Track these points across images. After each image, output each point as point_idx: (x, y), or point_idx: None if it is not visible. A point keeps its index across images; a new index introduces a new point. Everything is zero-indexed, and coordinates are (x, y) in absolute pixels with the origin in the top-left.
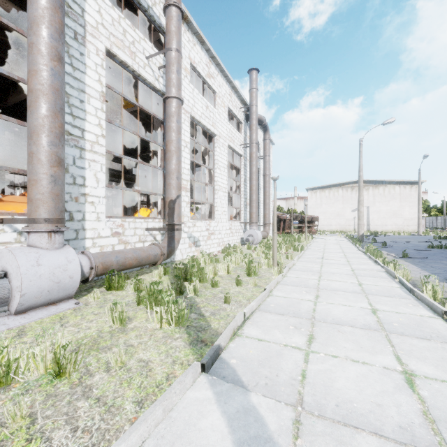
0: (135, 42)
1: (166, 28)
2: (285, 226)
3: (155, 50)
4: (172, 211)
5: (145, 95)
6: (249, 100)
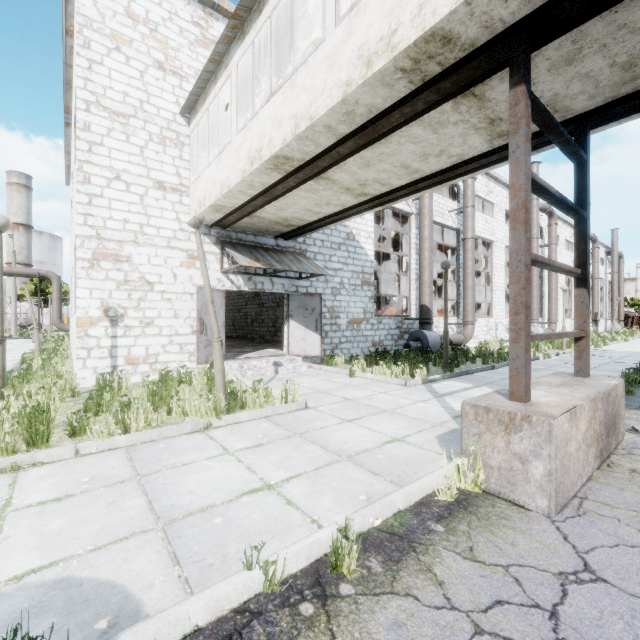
0: None
1: (593, 255)
2: (633, 323)
3: None
4: (596, 316)
5: None
6: (611, 246)
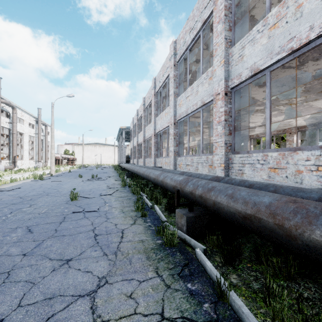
0: (4, 120)
1: (13, 117)
2: (59, 162)
3: (7, 119)
4: (15, 159)
5: (2, 128)
6: (38, 118)
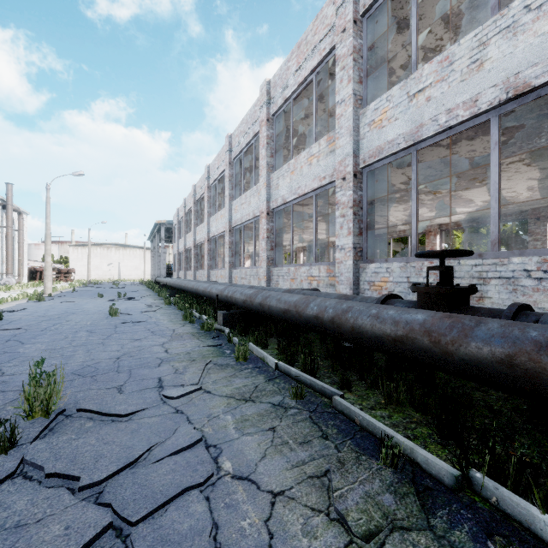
0: None
1: None
2: (42, 276)
3: None
4: None
5: None
6: (6, 200)
